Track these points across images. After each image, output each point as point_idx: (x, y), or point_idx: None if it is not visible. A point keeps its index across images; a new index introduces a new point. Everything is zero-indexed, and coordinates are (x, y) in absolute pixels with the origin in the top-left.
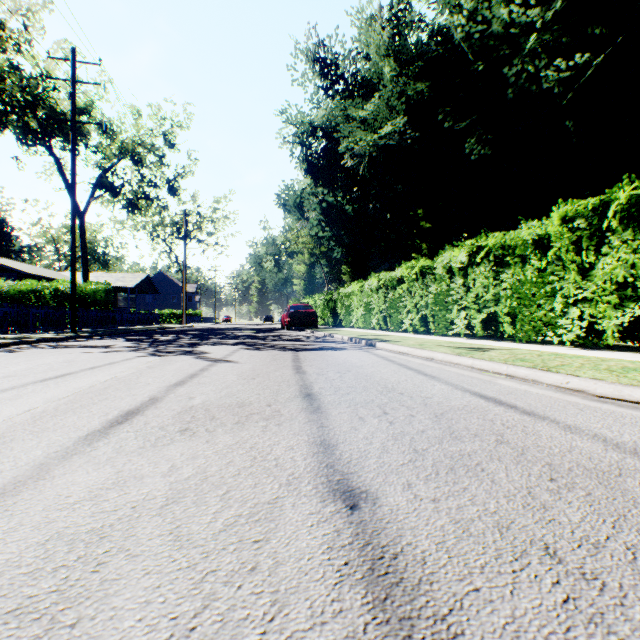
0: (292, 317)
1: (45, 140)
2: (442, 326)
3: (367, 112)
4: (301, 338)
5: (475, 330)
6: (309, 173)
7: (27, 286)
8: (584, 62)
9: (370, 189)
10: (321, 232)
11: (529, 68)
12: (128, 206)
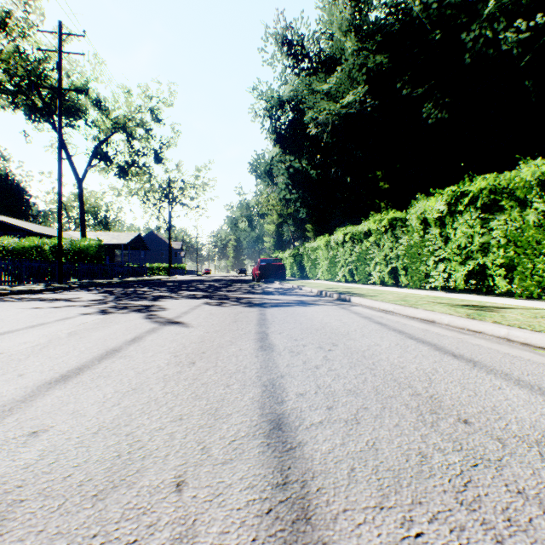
0: (262, 270)
1: (49, 116)
2: (415, 279)
3: (330, 85)
4: (270, 290)
5: (456, 283)
6: (278, 143)
7: (30, 243)
8: (544, 22)
9: (332, 156)
10: (288, 195)
11: (487, 33)
12: (119, 173)
